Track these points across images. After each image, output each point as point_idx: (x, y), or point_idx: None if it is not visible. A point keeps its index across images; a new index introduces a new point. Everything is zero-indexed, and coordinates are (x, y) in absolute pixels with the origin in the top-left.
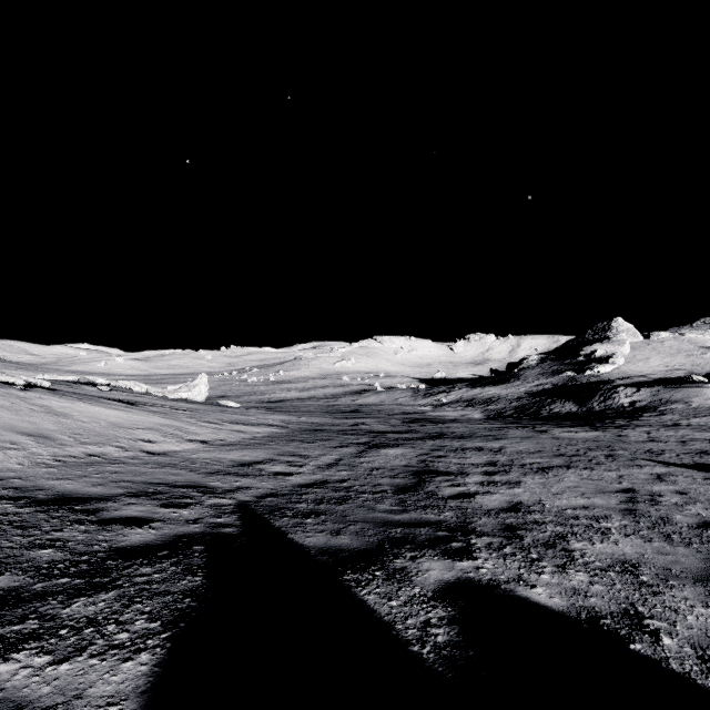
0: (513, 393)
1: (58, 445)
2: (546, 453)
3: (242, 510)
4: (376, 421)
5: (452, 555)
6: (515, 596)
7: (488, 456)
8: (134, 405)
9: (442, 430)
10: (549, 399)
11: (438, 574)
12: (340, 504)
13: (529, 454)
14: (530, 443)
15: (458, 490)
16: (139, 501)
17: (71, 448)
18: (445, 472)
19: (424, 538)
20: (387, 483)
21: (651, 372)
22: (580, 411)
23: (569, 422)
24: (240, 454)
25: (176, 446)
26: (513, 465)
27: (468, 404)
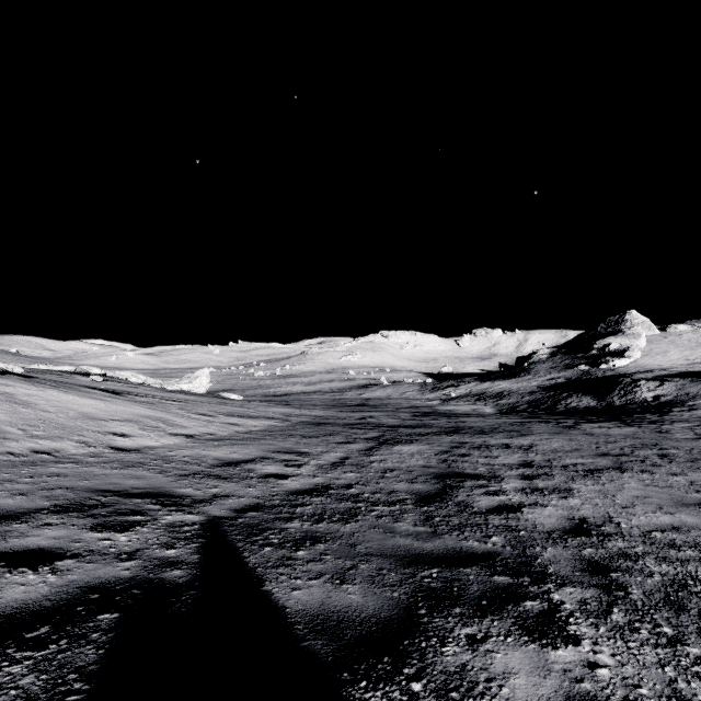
0: (524, 387)
1: None
2: (586, 451)
3: (208, 534)
4: (385, 414)
5: (534, 631)
6: None
7: (519, 455)
8: (120, 395)
9: (458, 425)
10: (564, 394)
11: (528, 685)
12: (345, 522)
13: (567, 452)
14: (562, 439)
15: (497, 501)
16: (62, 521)
17: (14, 443)
18: (473, 474)
19: (477, 590)
20: (405, 489)
21: (671, 365)
22: (600, 405)
23: (593, 416)
24: (228, 450)
25: (155, 441)
26: (552, 466)
27: (478, 398)
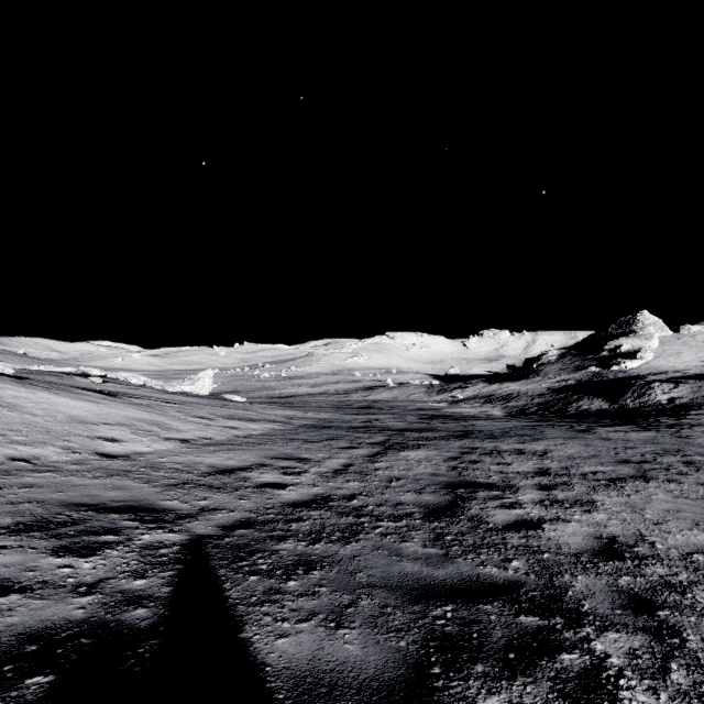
0: (533, 389)
1: None
2: (604, 458)
3: (187, 558)
4: (391, 417)
5: (578, 701)
6: None
7: (534, 462)
8: (116, 397)
9: (467, 429)
10: (575, 396)
11: None
12: (346, 541)
13: (584, 459)
14: (578, 445)
15: (514, 515)
16: (20, 543)
17: None
18: (486, 484)
19: (501, 637)
20: (412, 501)
21: (685, 367)
22: (612, 408)
23: (607, 420)
24: (223, 457)
25: (146, 446)
26: (571, 475)
27: (486, 400)
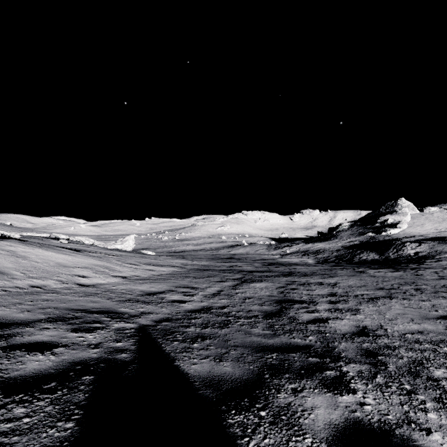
0: (333, 247)
1: (9, 278)
2: (369, 287)
3: (140, 334)
4: (245, 264)
5: (330, 386)
6: None
7: (328, 289)
8: (80, 252)
9: (290, 270)
10: (358, 251)
11: (325, 413)
12: (221, 328)
13: (358, 287)
14: (355, 279)
15: (313, 316)
16: (53, 326)
17: (19, 281)
18: (299, 300)
19: (299, 365)
20: (257, 309)
21: (426, 233)
22: (381, 258)
23: (376, 265)
24: (148, 286)
25: (103, 280)
26: (348, 296)
27: (304, 254)
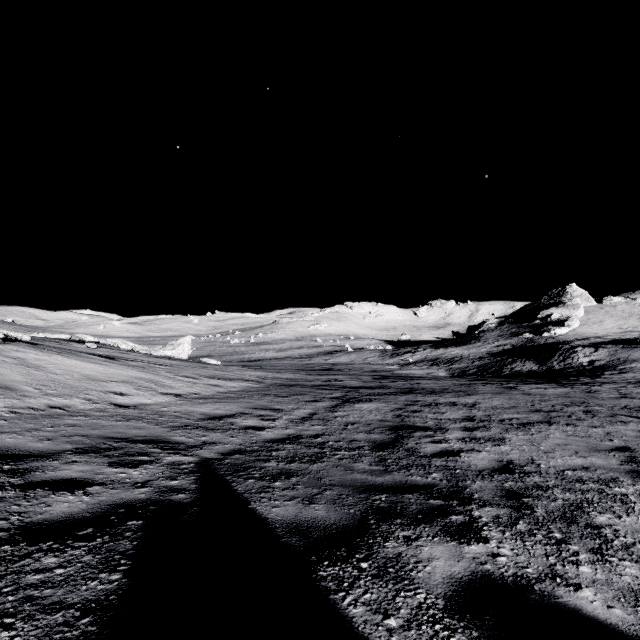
0: (474, 353)
1: (19, 396)
2: (521, 408)
3: (202, 470)
4: (348, 377)
5: (455, 534)
6: (559, 605)
7: (464, 411)
8: (114, 360)
9: (412, 386)
10: (510, 359)
11: (445, 565)
12: (313, 462)
13: (505, 409)
14: (503, 398)
15: (440, 447)
16: (84, 459)
17: (33, 400)
18: (422, 427)
19: (415, 509)
20: (363, 438)
21: (606, 333)
22: (541, 369)
23: (533, 379)
24: (212, 407)
25: (148, 399)
26: (491, 420)
27: (433, 363)
